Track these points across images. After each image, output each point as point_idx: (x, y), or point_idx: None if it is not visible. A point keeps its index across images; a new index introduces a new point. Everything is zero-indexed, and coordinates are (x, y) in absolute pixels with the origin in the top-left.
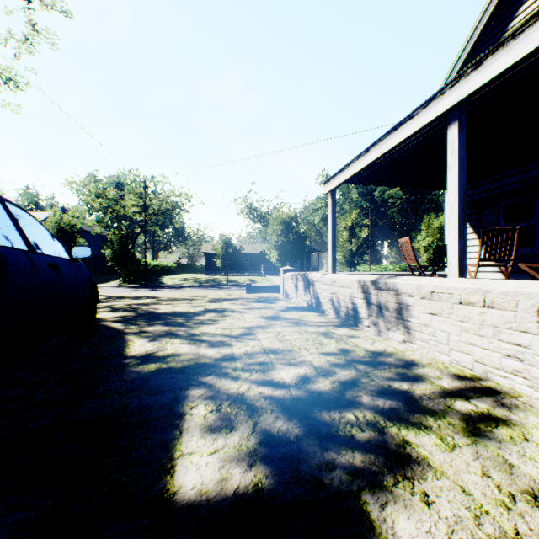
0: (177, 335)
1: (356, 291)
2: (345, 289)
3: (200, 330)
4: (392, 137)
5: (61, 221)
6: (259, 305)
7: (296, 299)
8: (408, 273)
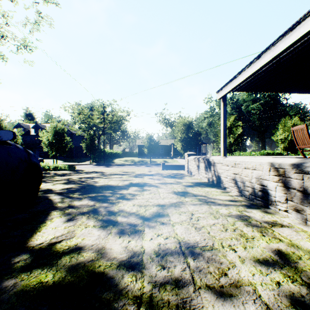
0: (95, 213)
1: (267, 174)
2: (251, 170)
3: (118, 207)
4: (287, 38)
5: (56, 127)
6: (171, 180)
7: (198, 176)
8: (282, 156)
